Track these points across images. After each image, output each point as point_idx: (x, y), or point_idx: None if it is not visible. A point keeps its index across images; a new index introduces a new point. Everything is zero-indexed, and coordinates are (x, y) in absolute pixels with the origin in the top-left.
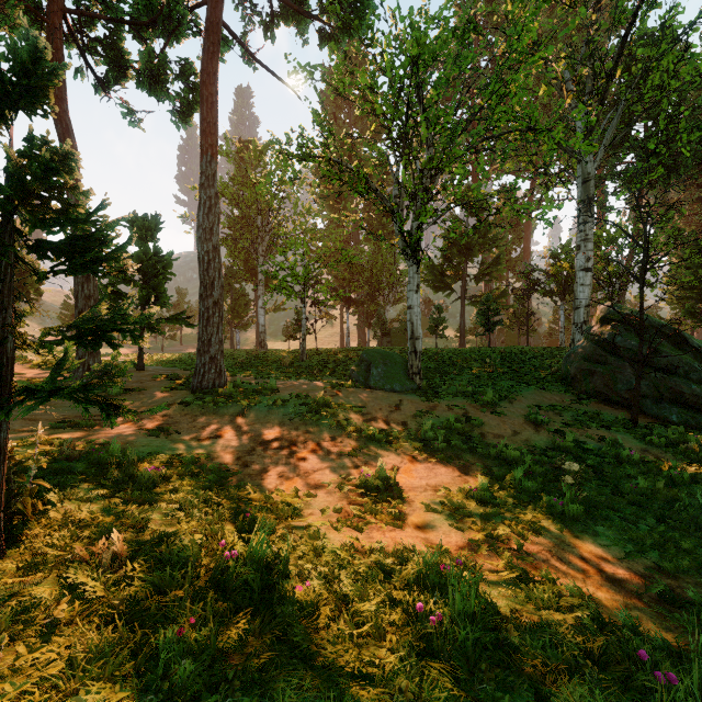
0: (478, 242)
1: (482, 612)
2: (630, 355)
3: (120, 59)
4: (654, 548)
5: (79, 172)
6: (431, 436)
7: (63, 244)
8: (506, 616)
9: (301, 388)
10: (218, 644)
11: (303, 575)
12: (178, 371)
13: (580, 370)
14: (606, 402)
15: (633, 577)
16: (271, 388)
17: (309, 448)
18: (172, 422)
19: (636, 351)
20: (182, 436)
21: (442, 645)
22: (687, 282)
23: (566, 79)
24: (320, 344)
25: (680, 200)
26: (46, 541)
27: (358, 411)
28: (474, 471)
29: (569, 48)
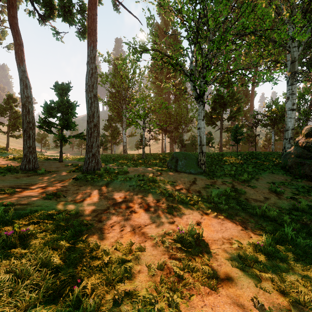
0: (229, 101)
1: None
2: None
3: (50, 4)
4: None
5: (24, 56)
6: (218, 200)
7: None
8: None
9: (140, 171)
10: None
11: None
12: (79, 162)
13: (295, 162)
14: (311, 180)
15: None
16: (124, 171)
17: (143, 207)
18: (65, 190)
19: None
20: (67, 198)
21: None
22: None
23: (282, 8)
24: (152, 152)
25: None
26: None
27: (172, 184)
28: (250, 225)
29: None
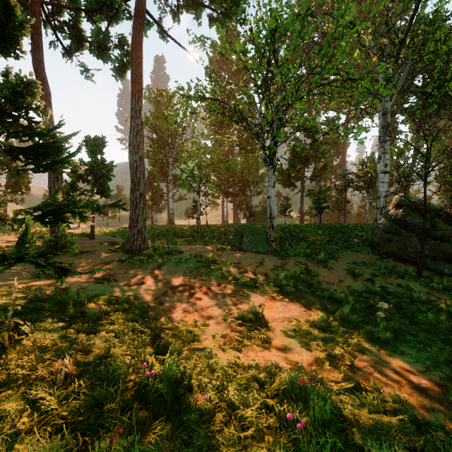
0: (312, 155)
1: (334, 419)
2: (415, 229)
3: (79, 35)
4: (445, 364)
5: (52, 108)
6: (285, 283)
7: (30, 150)
8: (349, 419)
9: (197, 251)
10: (140, 447)
11: (202, 387)
12: (116, 239)
13: (382, 238)
14: (399, 260)
15: (433, 386)
16: (177, 251)
17: (203, 291)
18: (112, 274)
19: (420, 226)
20: (118, 283)
21: (307, 447)
22: (450, 180)
23: (371, 46)
24: (209, 222)
25: (445, 127)
26: (18, 363)
27: (235, 266)
28: (314, 307)
29: (374, 26)
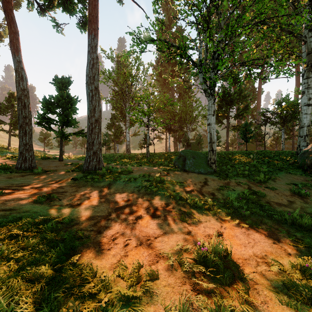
0: (236, 98)
1: None
2: None
3: None
4: None
5: (19, 45)
6: (237, 204)
7: None
8: None
9: (146, 171)
10: None
11: None
12: (80, 161)
13: None
14: None
15: None
16: (128, 171)
17: (151, 213)
18: (61, 192)
19: None
20: (62, 202)
21: None
22: None
23: None
24: (156, 151)
25: None
26: None
27: (181, 185)
28: (282, 237)
29: None
